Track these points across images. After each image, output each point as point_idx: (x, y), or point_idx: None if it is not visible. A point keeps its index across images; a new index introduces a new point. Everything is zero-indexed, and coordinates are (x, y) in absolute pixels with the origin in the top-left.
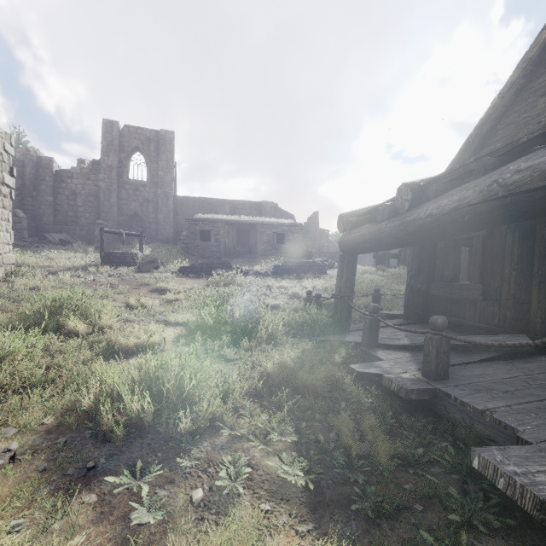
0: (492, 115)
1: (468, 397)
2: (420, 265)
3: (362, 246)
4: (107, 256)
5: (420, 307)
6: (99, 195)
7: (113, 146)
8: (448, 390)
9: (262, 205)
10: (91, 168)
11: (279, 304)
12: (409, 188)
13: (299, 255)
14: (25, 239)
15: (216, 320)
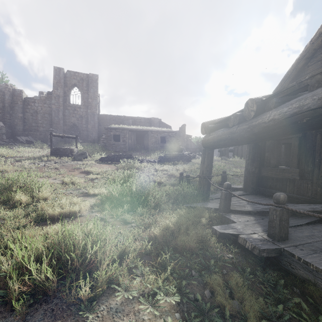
0: (305, 56)
1: (309, 258)
2: (254, 156)
3: (218, 143)
4: (54, 150)
5: (254, 183)
6: (51, 113)
7: (60, 83)
8: (291, 250)
9: (151, 120)
10: (47, 96)
11: (162, 181)
12: (254, 101)
13: (174, 150)
14: (3, 140)
15: (120, 193)
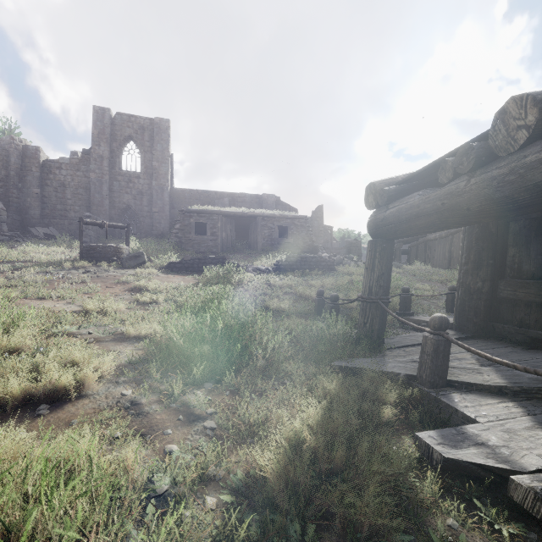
0: None
1: None
2: (481, 256)
3: (410, 225)
4: (86, 250)
5: (481, 314)
6: (89, 187)
7: (104, 134)
8: None
9: (263, 198)
10: (81, 158)
11: (282, 307)
12: (530, 100)
13: (303, 250)
14: (3, 232)
15: (189, 336)
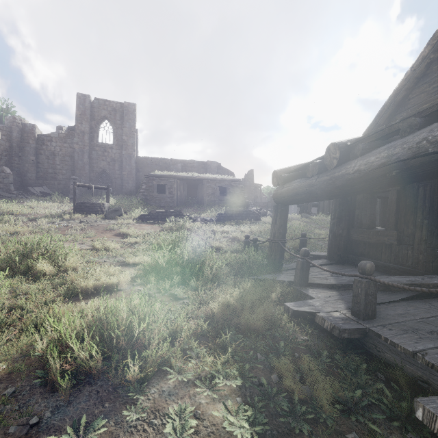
0: (405, 86)
1: (398, 338)
2: (341, 214)
3: (293, 198)
4: (78, 205)
5: (341, 249)
6: (74, 156)
7: (85, 115)
8: (377, 330)
9: (207, 164)
10: (67, 133)
11: (222, 246)
12: (337, 147)
13: (237, 205)
14: (11, 191)
15: (168, 262)
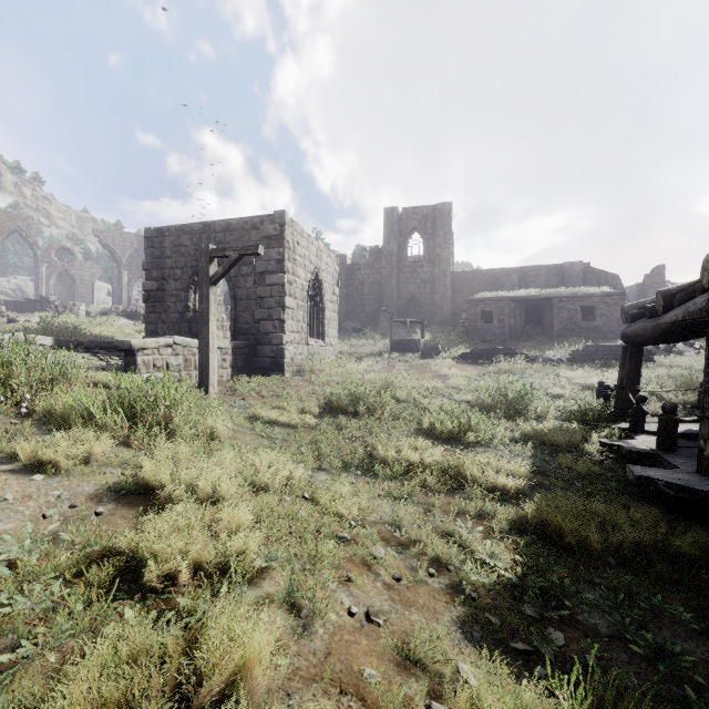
0: None
1: (672, 458)
2: None
3: (637, 340)
4: (395, 343)
5: None
6: (381, 282)
7: (393, 232)
8: (663, 454)
9: (564, 267)
10: (375, 257)
11: (564, 393)
12: (661, 295)
13: (617, 334)
14: None
15: (492, 400)
